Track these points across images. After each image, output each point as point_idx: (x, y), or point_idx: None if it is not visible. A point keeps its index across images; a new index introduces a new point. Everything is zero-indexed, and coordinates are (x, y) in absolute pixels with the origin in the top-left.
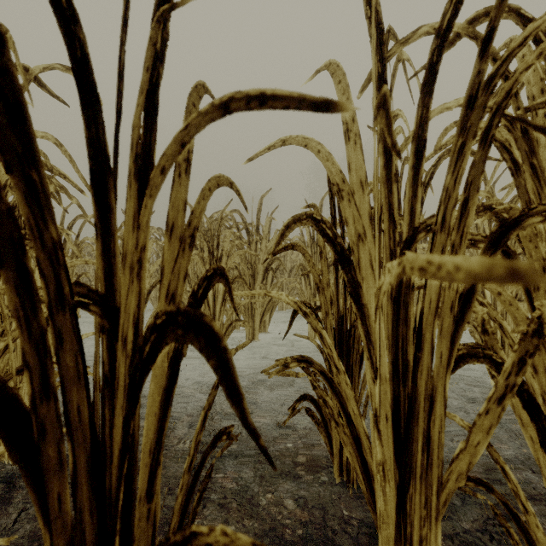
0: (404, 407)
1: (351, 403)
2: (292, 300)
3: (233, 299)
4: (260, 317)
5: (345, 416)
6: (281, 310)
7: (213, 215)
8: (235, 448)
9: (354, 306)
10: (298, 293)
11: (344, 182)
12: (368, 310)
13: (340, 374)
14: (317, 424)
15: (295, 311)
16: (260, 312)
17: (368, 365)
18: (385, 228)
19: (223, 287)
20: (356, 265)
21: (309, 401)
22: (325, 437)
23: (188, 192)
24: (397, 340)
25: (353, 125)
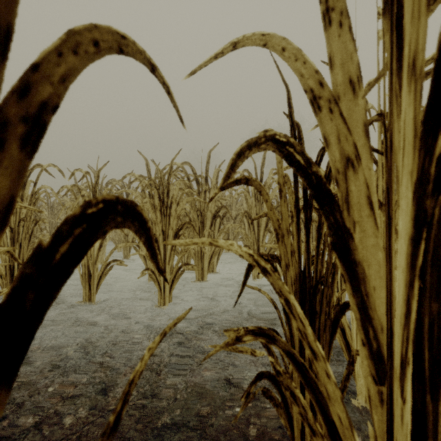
0: (435, 431)
1: (336, 406)
2: (246, 252)
3: (156, 254)
4: (209, 260)
5: (326, 423)
6: (228, 252)
7: (166, 167)
8: (178, 414)
9: (339, 263)
10: (242, 238)
11: (322, 86)
12: (365, 269)
13: (318, 360)
14: (276, 406)
15: (250, 266)
16: (209, 255)
17: (363, 353)
18: (394, 143)
19: (172, 232)
20: (342, 203)
21: (266, 379)
22: (285, 419)
23: (16, 10)
24: (421, 321)
25: (337, 1)
